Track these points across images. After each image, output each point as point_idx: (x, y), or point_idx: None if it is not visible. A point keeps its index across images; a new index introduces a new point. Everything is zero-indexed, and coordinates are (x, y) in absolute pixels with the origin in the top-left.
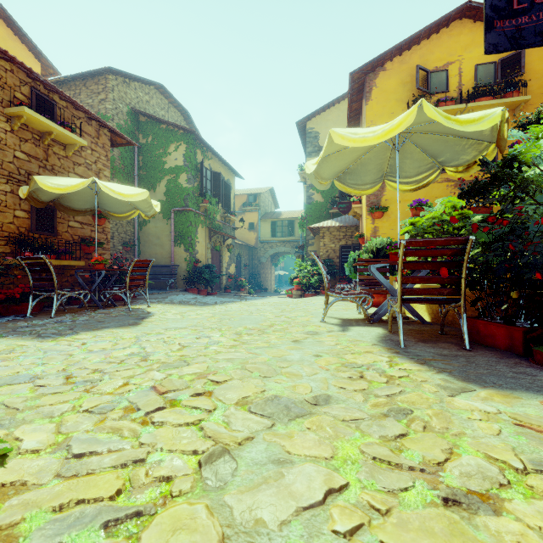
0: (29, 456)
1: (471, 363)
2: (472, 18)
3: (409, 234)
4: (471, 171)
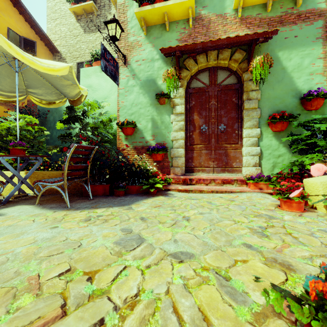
0: None
1: (106, 202)
2: None
3: None
4: (51, 106)
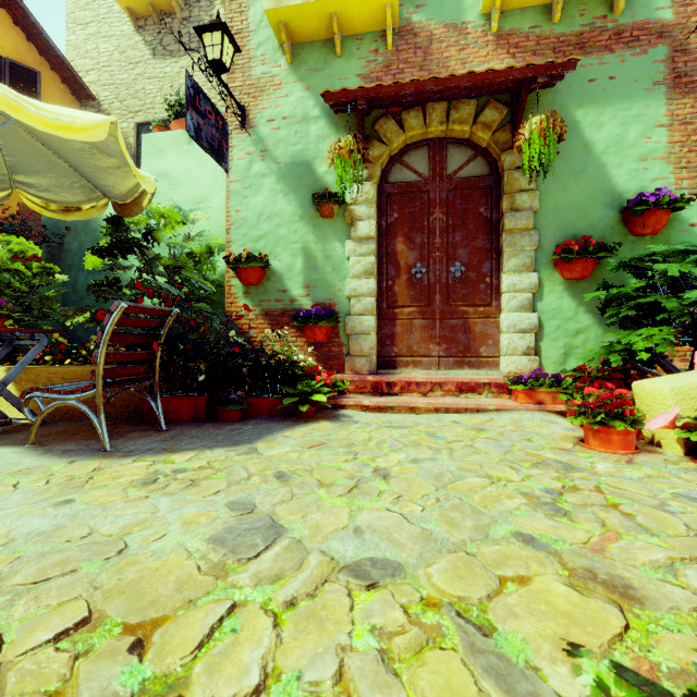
0: None
1: (198, 437)
2: None
3: None
4: (71, 217)
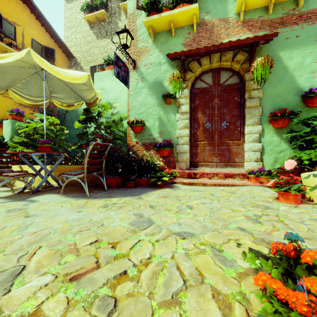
0: (189, 315)
1: (119, 193)
2: (30, 9)
3: (12, 131)
4: (70, 108)
